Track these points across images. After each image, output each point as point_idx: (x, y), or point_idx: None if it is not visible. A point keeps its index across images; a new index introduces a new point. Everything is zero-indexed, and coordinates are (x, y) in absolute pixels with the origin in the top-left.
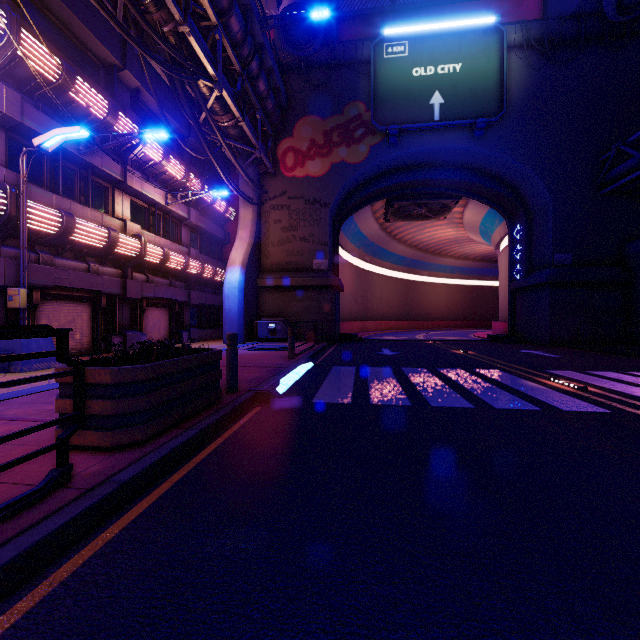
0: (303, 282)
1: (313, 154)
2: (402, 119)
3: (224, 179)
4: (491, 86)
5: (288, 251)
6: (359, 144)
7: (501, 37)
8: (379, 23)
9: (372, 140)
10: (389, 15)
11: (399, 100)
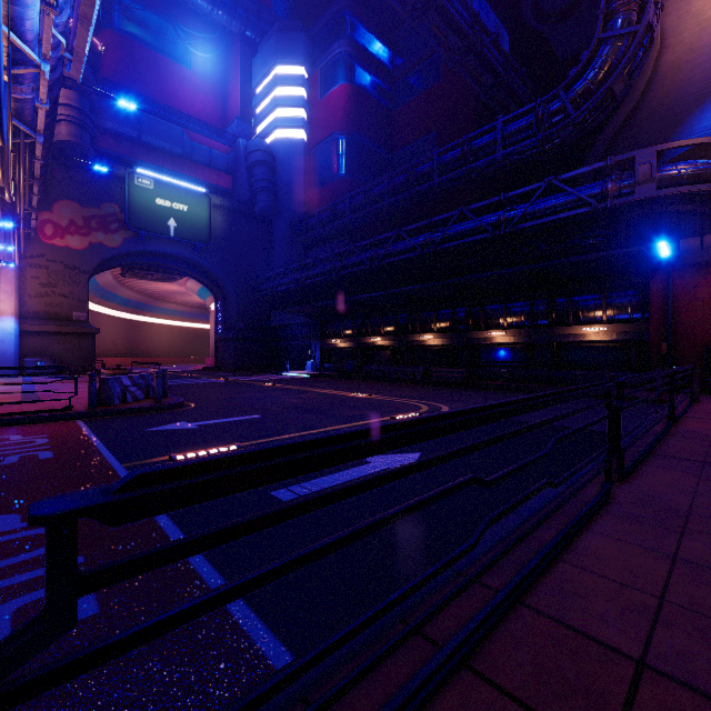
0: (66, 329)
1: (73, 231)
2: (149, 228)
3: (17, 257)
4: (204, 226)
5: (47, 303)
6: (115, 234)
7: (210, 200)
8: (128, 146)
9: (126, 234)
10: (136, 144)
11: (147, 215)
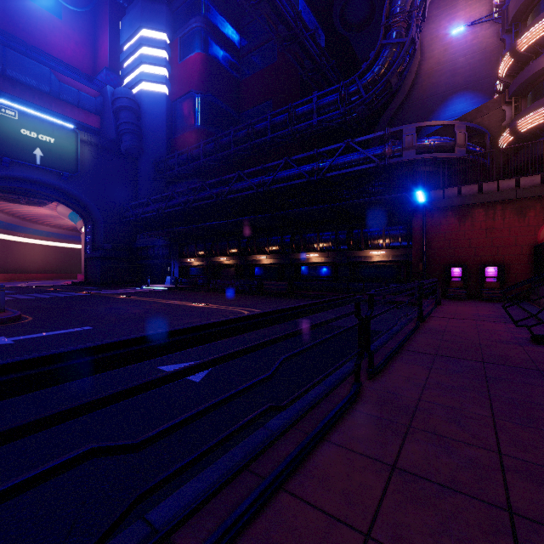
0: None
1: None
2: (13, 155)
3: None
4: (72, 158)
5: None
6: None
7: (77, 136)
8: None
9: None
10: None
11: (11, 143)
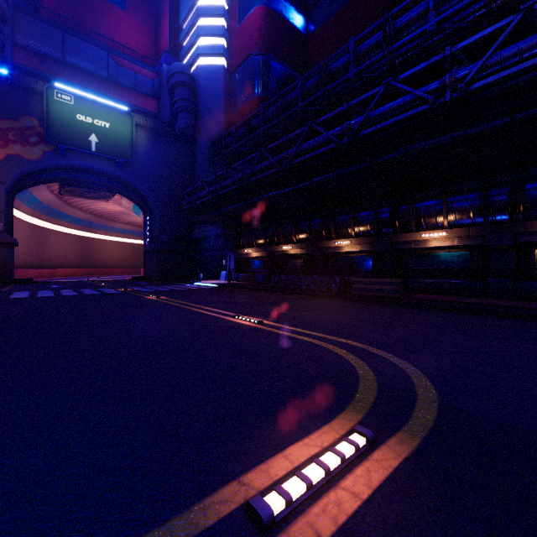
0: None
1: None
2: (69, 142)
3: None
4: (127, 143)
5: None
6: (34, 147)
7: (132, 119)
8: (52, 65)
9: (45, 147)
10: (60, 64)
11: (67, 130)
